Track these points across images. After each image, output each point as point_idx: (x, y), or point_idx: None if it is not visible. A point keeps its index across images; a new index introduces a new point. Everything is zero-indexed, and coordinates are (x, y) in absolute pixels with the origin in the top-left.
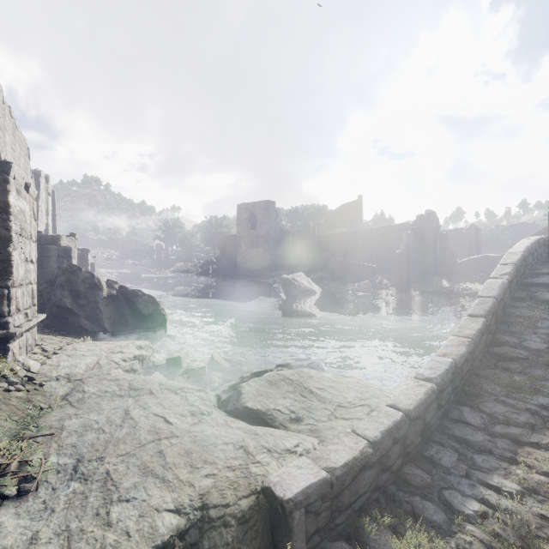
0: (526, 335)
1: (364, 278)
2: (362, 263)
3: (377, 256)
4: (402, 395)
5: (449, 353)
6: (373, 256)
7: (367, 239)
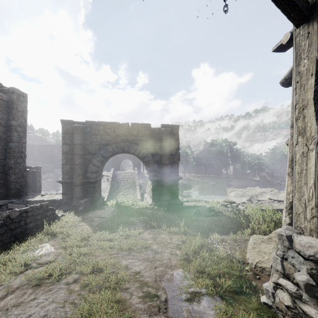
0: (114, 186)
1: (48, 171)
2: (46, 164)
3: (47, 158)
4: (106, 194)
5: (108, 189)
6: (45, 159)
7: (40, 150)
